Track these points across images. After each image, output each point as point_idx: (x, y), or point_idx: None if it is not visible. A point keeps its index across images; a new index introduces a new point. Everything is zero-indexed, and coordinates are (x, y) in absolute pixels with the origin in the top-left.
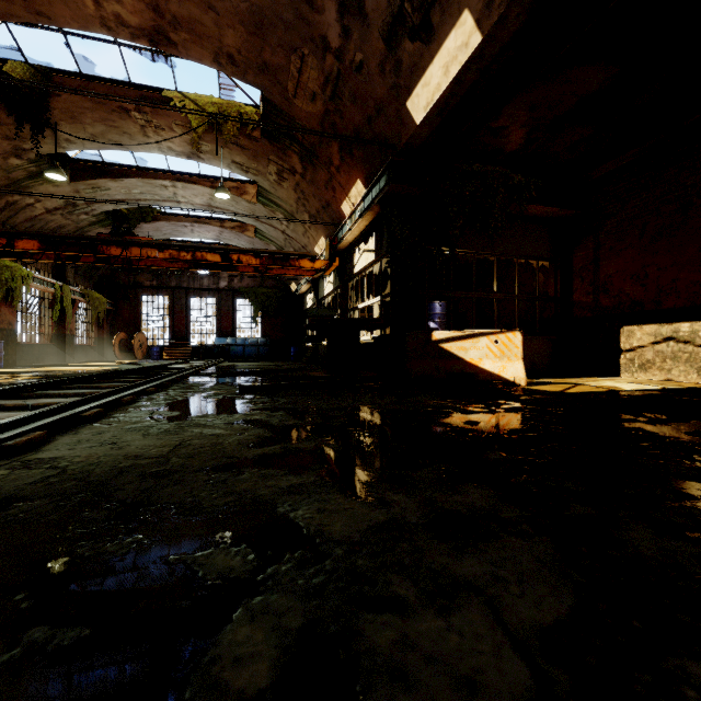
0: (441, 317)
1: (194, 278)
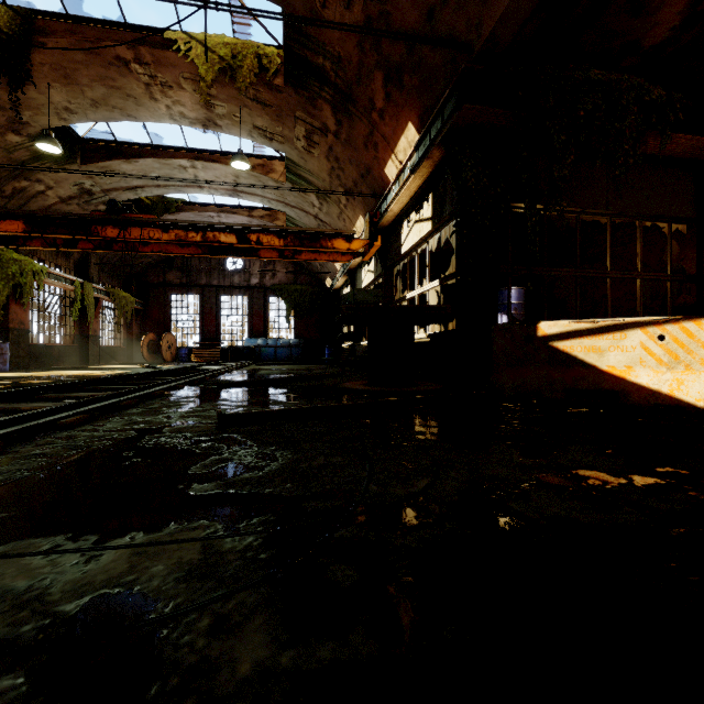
0: (518, 307)
1: (224, 275)
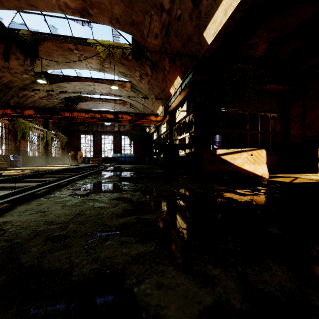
0: (219, 143)
1: (103, 127)
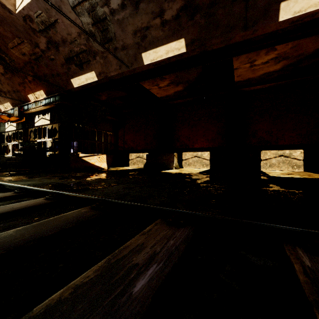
0: (76, 147)
1: None
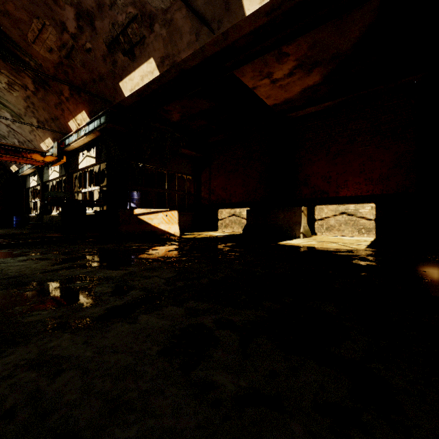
0: (138, 200)
1: None
